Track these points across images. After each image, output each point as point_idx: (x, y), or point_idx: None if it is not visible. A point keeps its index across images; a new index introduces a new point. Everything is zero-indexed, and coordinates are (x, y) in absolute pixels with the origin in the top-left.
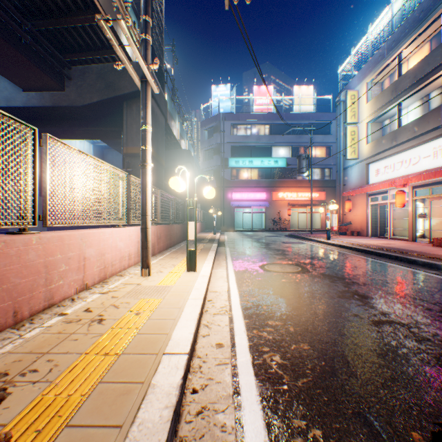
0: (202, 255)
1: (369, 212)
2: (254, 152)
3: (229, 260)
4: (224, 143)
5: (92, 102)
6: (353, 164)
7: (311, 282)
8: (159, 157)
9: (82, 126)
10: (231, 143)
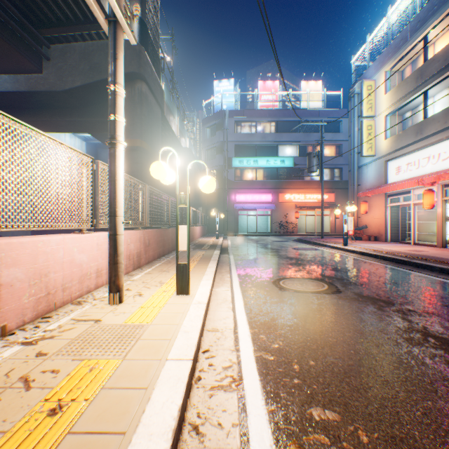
0: (200, 267)
1: (388, 214)
2: (259, 152)
3: (234, 272)
4: (227, 141)
5: (74, 86)
6: (369, 162)
7: (350, 311)
8: (154, 151)
9: (65, 116)
10: (235, 142)
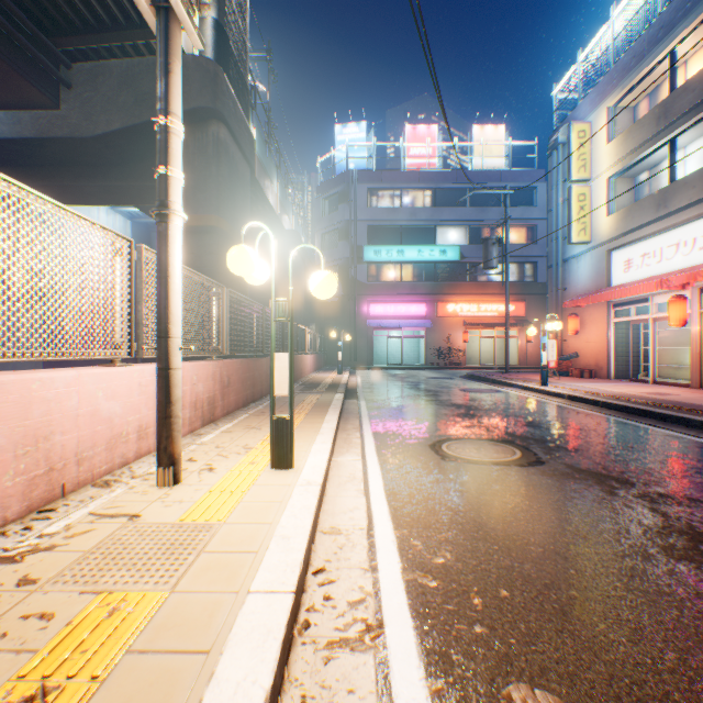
0: (311, 421)
1: (611, 336)
2: (406, 237)
3: (367, 429)
4: (356, 220)
5: (110, 130)
6: (581, 252)
7: (562, 496)
8: (239, 235)
9: (97, 178)
10: (368, 221)
